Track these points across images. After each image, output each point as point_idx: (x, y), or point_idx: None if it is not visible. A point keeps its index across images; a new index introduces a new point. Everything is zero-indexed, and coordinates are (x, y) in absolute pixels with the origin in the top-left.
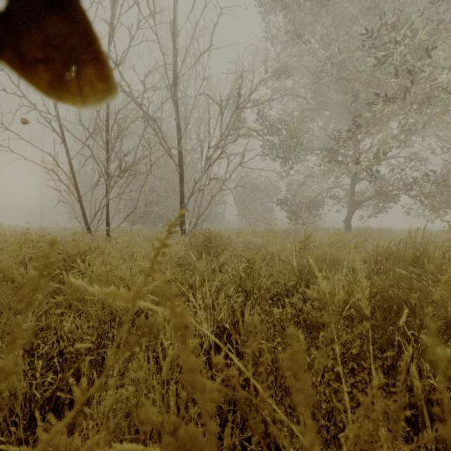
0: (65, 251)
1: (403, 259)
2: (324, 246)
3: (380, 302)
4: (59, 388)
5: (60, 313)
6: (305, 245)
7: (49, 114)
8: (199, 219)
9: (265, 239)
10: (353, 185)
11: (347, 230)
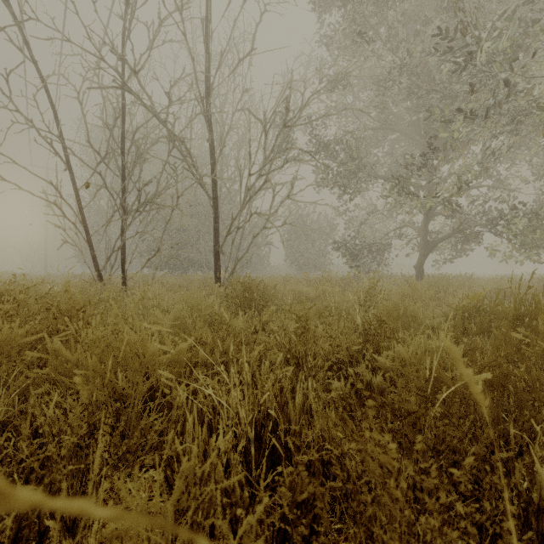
0: (56, 306)
1: (503, 316)
2: (396, 298)
3: (489, 380)
4: (21, 515)
5: (47, 390)
6: (370, 297)
7: (50, 133)
8: (238, 264)
9: (319, 289)
10: (426, 223)
11: (420, 278)
